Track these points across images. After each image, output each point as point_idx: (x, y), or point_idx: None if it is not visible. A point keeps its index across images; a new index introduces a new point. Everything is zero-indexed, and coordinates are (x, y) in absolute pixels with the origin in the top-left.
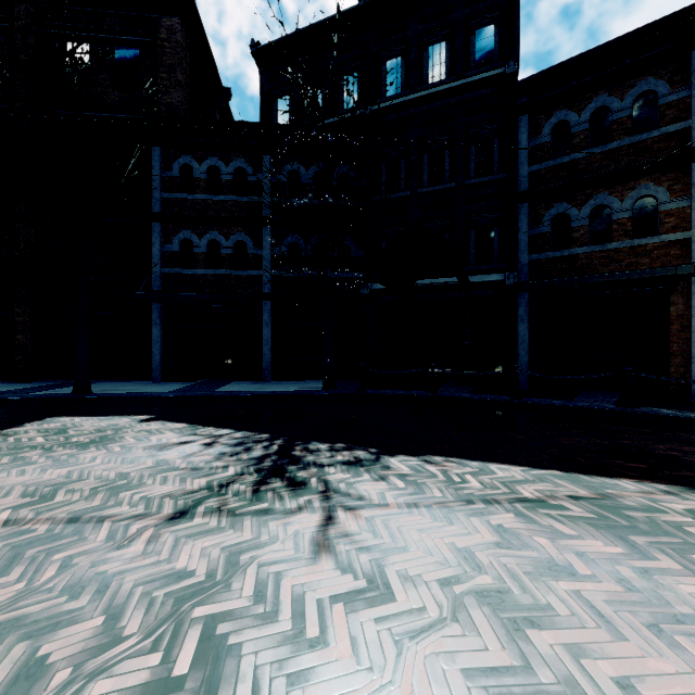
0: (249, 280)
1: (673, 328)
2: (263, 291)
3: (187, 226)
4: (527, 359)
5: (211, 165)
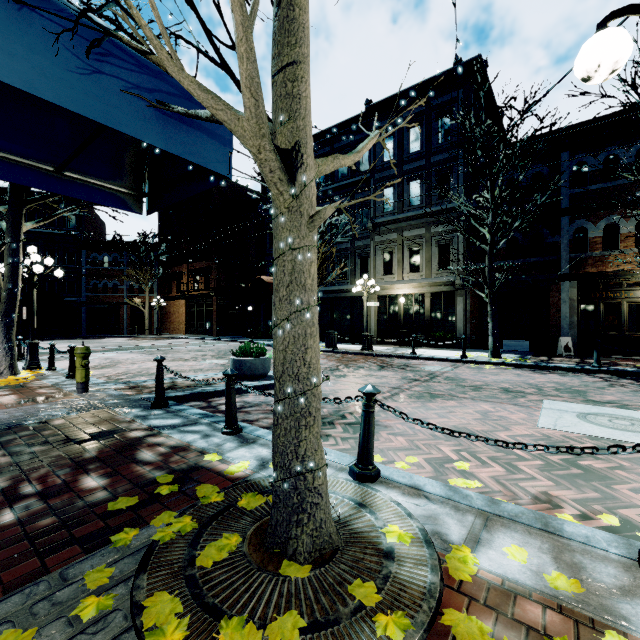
0: None
1: (121, 317)
2: None
3: None
4: (85, 325)
5: None
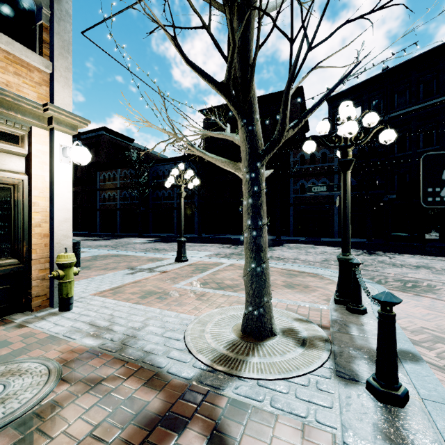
0: (327, 197)
1: None
2: (334, 201)
3: (302, 178)
4: None
5: (311, 153)
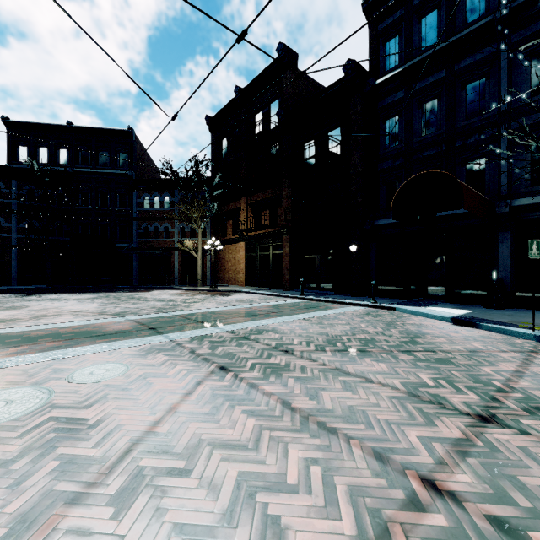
0: (2, 238)
1: (172, 265)
2: (12, 244)
3: None
4: (136, 274)
5: None
